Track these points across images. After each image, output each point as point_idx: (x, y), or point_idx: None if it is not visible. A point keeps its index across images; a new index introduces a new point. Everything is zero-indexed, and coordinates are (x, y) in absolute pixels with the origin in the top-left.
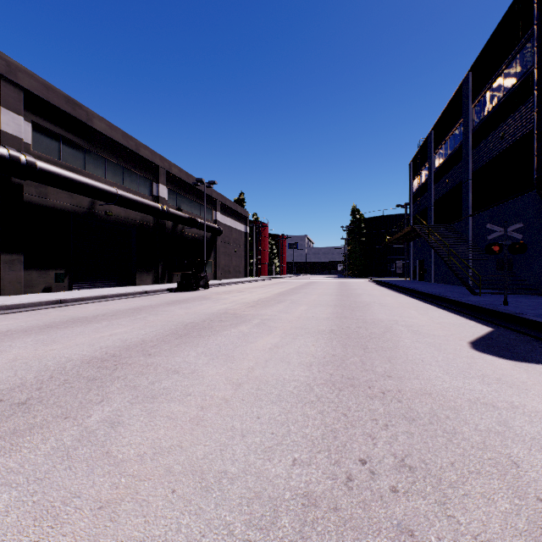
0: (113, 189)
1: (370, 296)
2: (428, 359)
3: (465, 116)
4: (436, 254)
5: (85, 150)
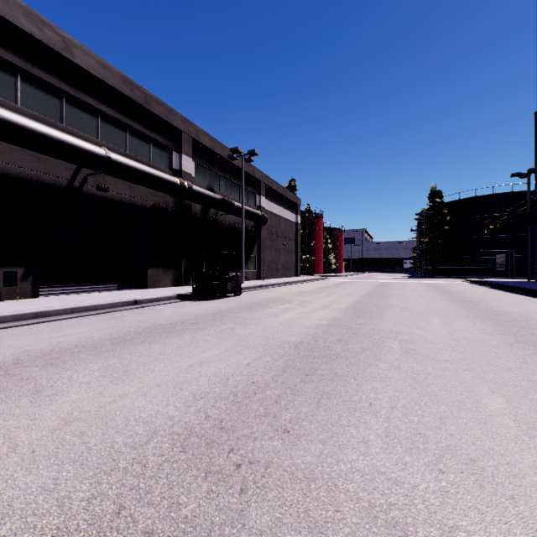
0: (100, 148)
1: None
2: None
3: None
4: None
5: (63, 95)
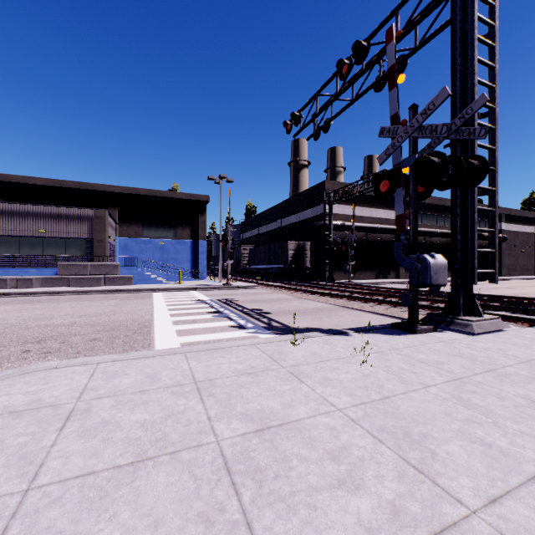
0: (435, 230)
1: None
2: None
3: None
4: None
5: (421, 214)
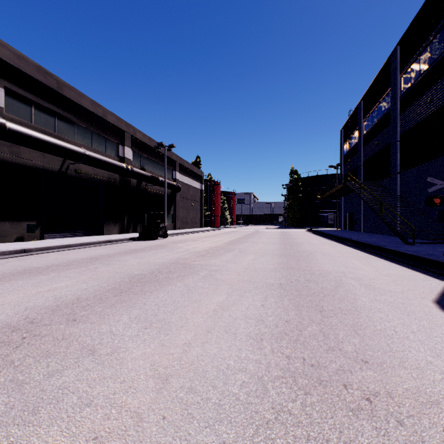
0: (81, 149)
1: (310, 245)
2: (400, 329)
3: (393, 85)
4: (365, 207)
5: (56, 115)
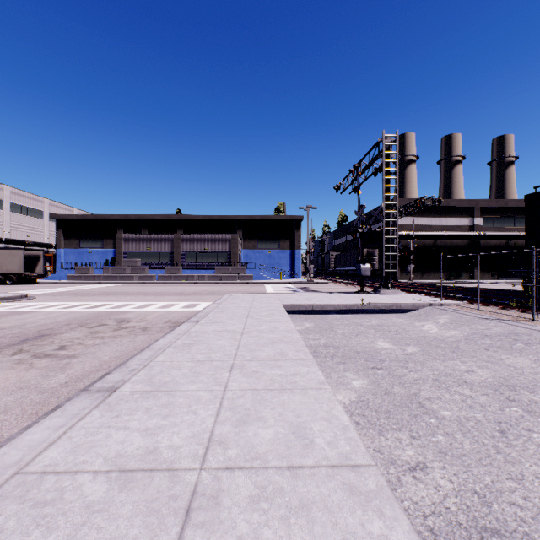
0: (518, 233)
1: None
2: None
3: None
4: None
5: (503, 218)
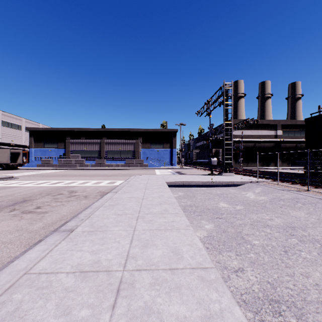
0: (302, 140)
1: None
2: None
3: None
4: None
5: (294, 131)
